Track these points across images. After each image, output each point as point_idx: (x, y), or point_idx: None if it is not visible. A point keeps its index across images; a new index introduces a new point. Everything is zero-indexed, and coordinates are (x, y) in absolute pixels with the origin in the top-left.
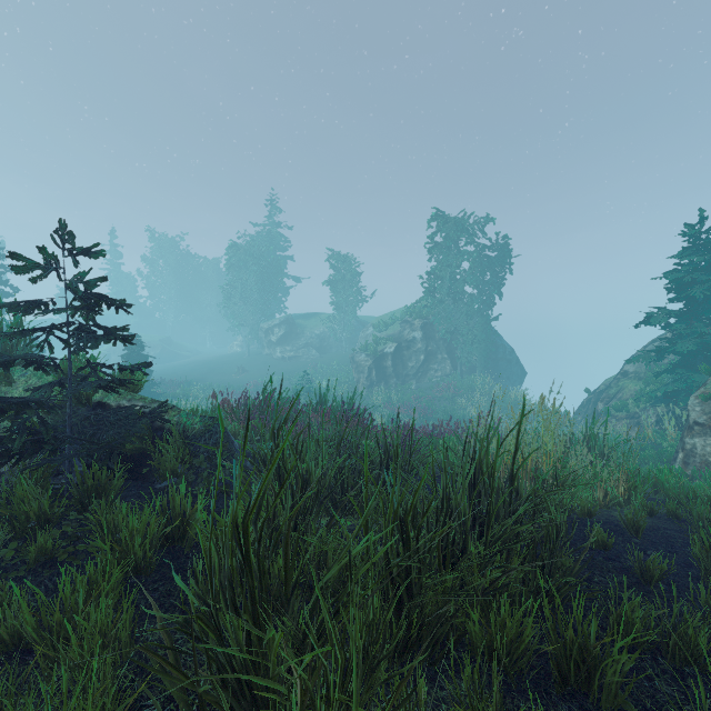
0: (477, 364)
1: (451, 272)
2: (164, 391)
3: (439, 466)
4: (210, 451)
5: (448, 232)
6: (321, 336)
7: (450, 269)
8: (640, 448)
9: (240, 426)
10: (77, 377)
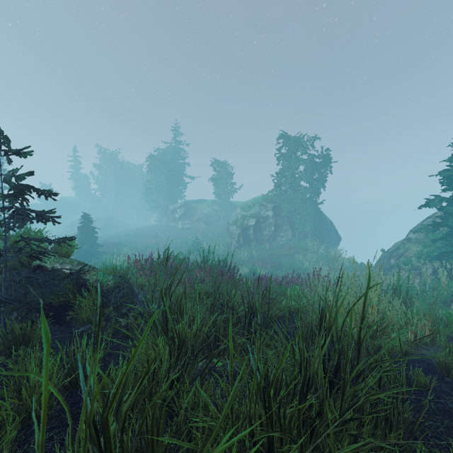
0: (309, 233)
1: (292, 172)
2: (106, 250)
3: (288, 310)
4: (118, 302)
5: (290, 146)
6: (207, 214)
7: (291, 170)
8: (423, 291)
9: (146, 279)
10: (15, 248)
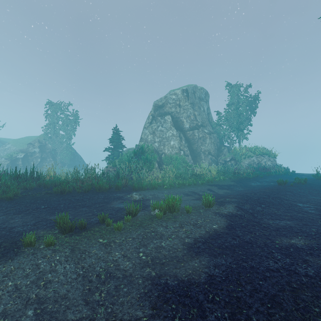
0: (66, 163)
1: (54, 125)
2: None
3: None
4: None
5: (52, 108)
6: None
7: (53, 123)
8: None
9: None
10: None
